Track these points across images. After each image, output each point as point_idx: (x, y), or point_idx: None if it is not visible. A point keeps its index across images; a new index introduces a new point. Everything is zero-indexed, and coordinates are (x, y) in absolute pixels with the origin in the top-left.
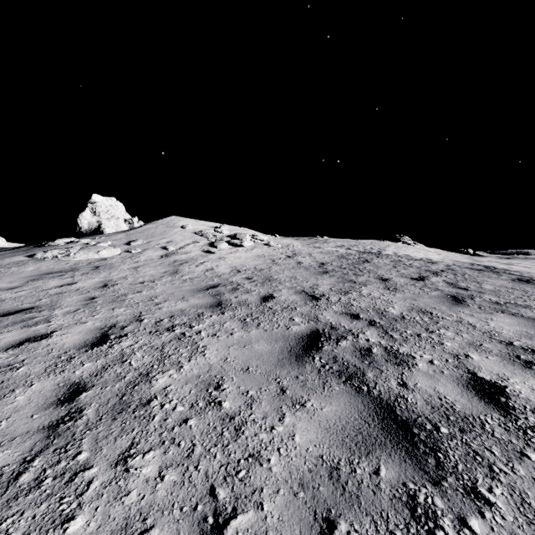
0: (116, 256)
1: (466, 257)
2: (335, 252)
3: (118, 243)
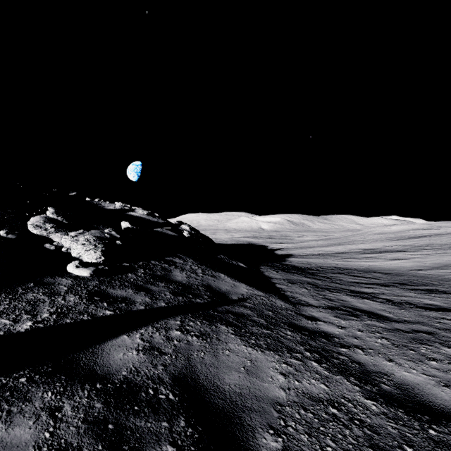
0: None
1: None
2: None
3: None
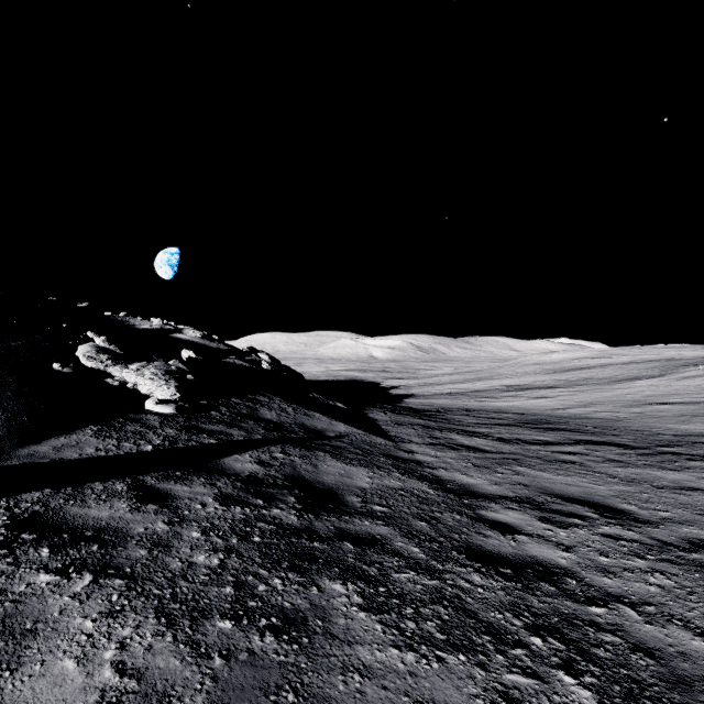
0: None
1: None
2: None
3: None
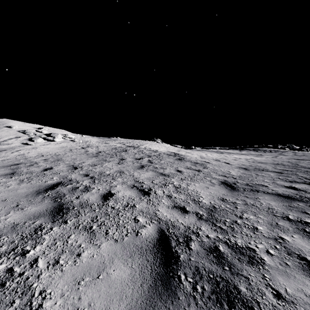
0: None
1: (178, 150)
2: (113, 146)
3: None
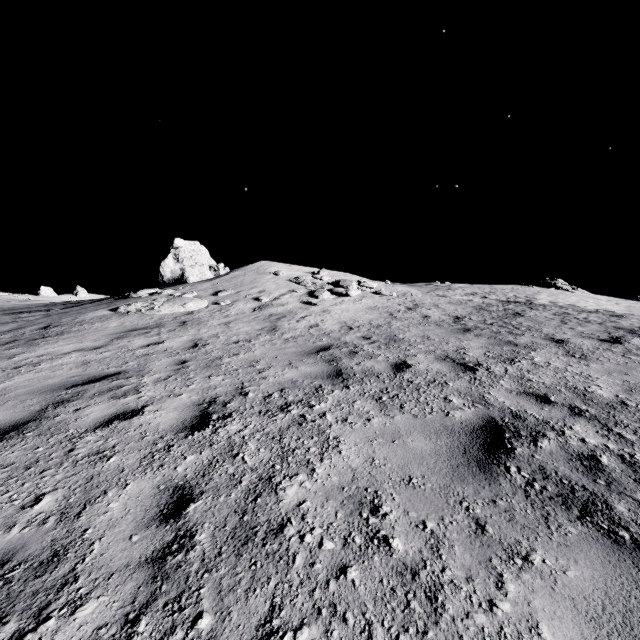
0: (203, 309)
1: None
2: (469, 302)
3: (204, 294)
